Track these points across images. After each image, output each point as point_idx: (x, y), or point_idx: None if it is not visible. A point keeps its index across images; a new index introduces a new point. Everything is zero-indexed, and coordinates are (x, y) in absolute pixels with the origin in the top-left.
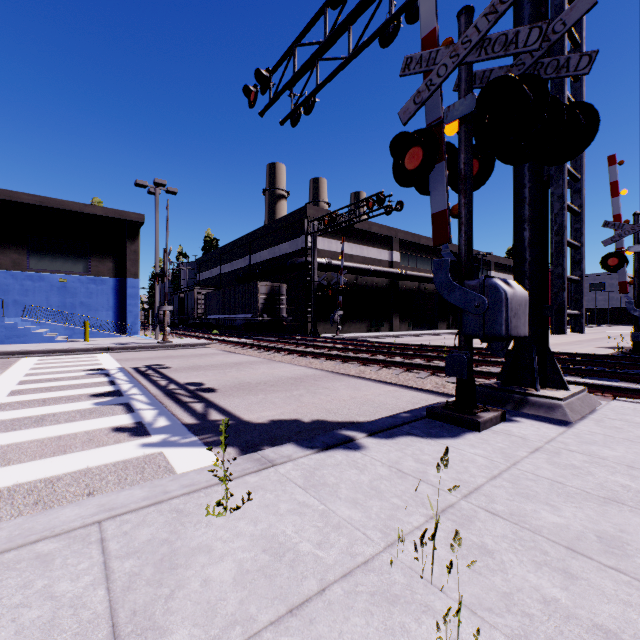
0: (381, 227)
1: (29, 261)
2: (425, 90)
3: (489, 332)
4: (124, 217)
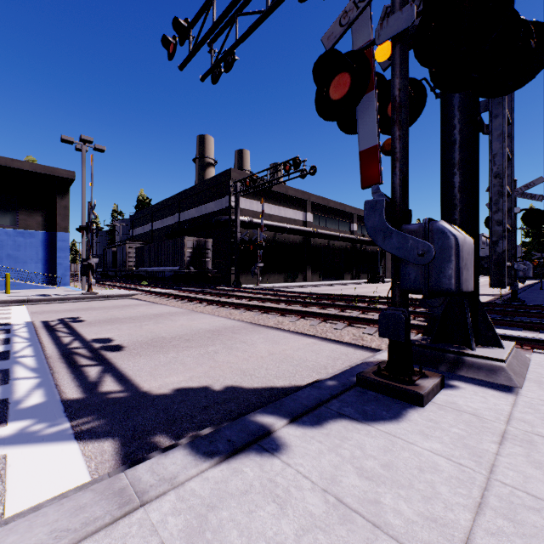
0: (296, 191)
1: None
2: (353, 8)
3: (435, 286)
4: (54, 173)
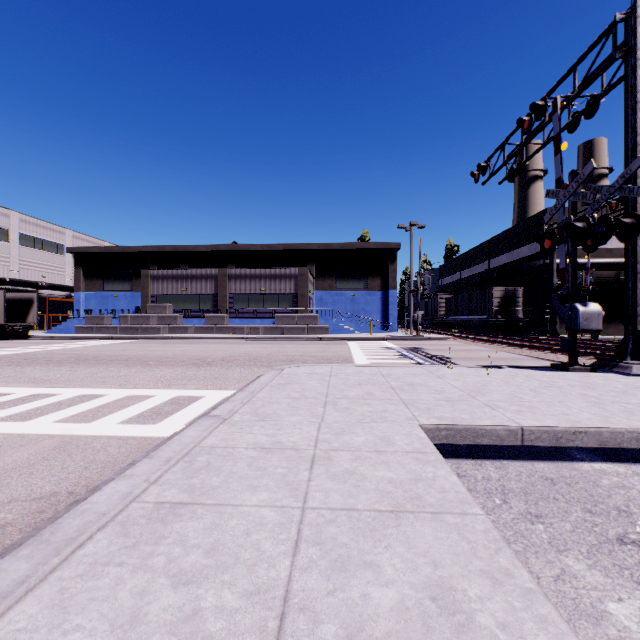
0: None
1: (336, 284)
2: (553, 209)
3: (573, 327)
4: (387, 247)
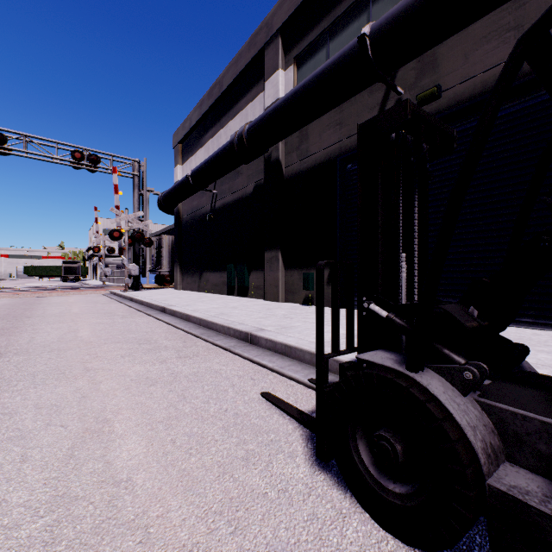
0: (238, 59)
1: None
2: None
3: None
4: None
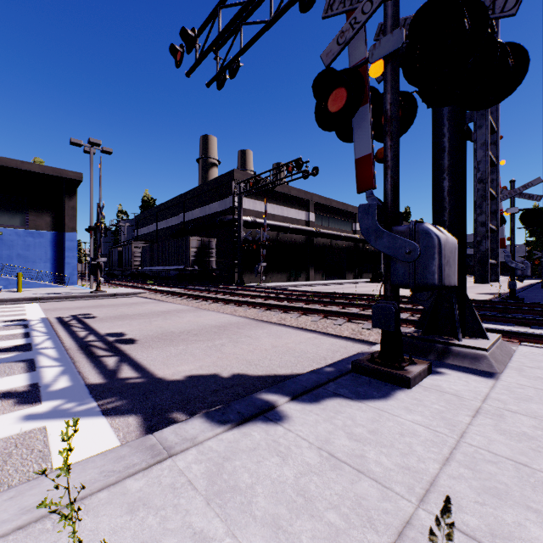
0: (299, 191)
1: None
2: (349, 29)
3: (420, 281)
4: (62, 175)
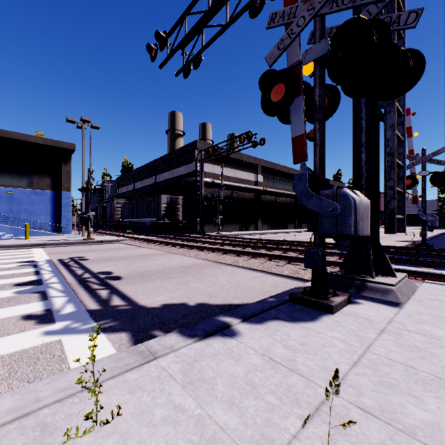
0: (249, 157)
1: None
2: (287, 38)
3: (340, 232)
4: (59, 145)
